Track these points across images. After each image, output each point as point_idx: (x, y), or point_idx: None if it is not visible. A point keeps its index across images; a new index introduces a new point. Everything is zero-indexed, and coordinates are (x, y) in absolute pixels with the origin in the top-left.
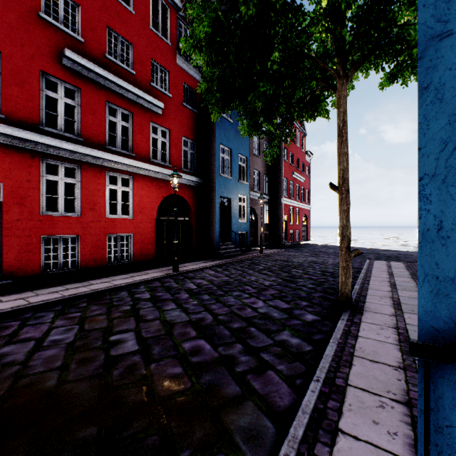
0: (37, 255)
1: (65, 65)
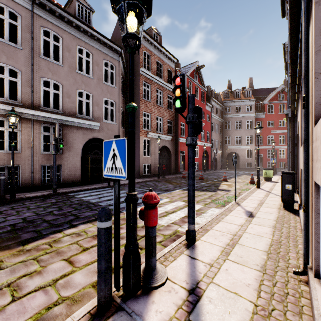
0: (266, 164)
1: (271, 133)
